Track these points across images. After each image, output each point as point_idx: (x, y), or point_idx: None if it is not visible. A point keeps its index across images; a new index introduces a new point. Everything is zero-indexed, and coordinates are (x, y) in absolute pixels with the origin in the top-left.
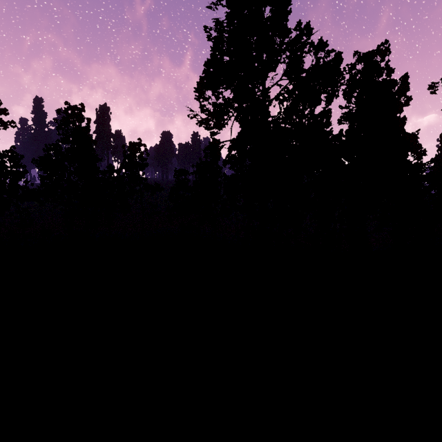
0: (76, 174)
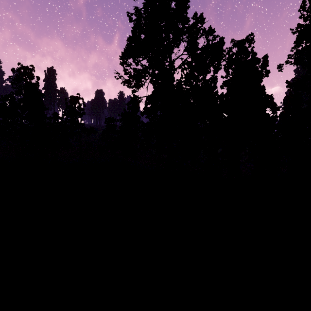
0: (27, 119)
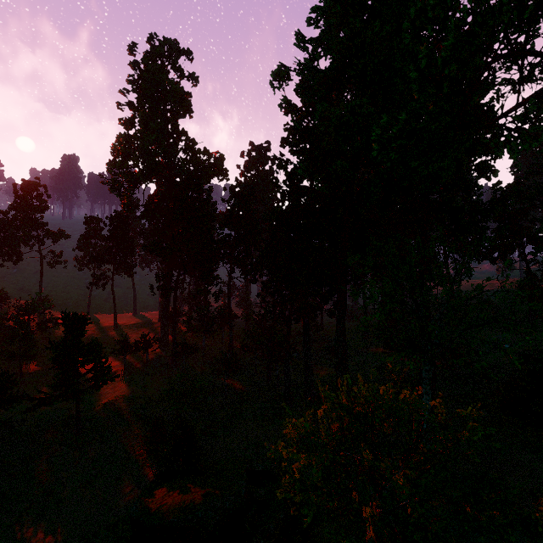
0: None
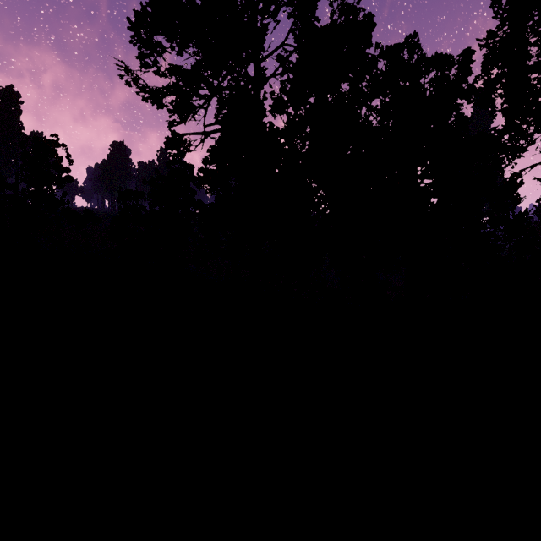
0: None
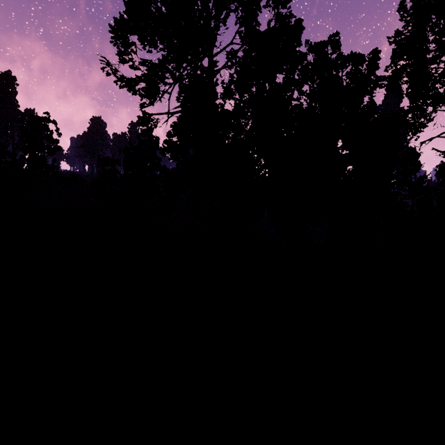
0: None
